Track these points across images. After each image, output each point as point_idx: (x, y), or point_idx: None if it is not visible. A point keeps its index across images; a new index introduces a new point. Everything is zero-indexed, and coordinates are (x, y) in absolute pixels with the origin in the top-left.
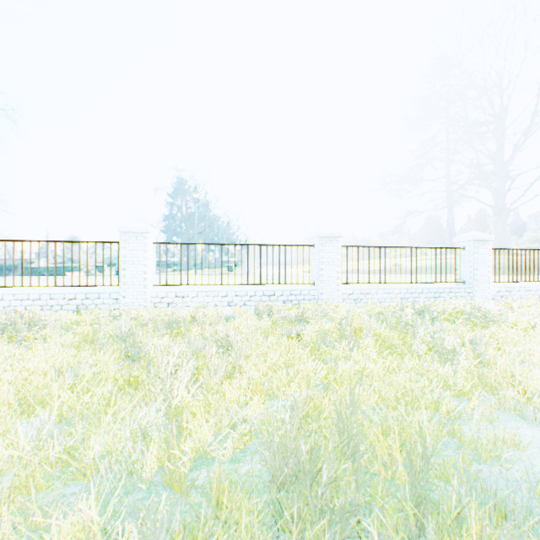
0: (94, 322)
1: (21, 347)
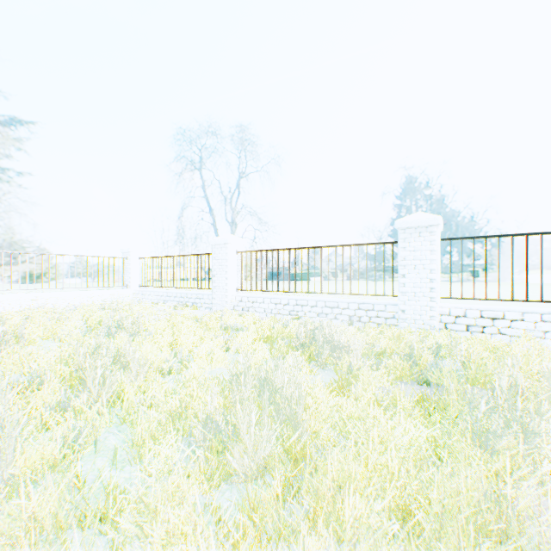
0: (403, 354)
1: (322, 372)
